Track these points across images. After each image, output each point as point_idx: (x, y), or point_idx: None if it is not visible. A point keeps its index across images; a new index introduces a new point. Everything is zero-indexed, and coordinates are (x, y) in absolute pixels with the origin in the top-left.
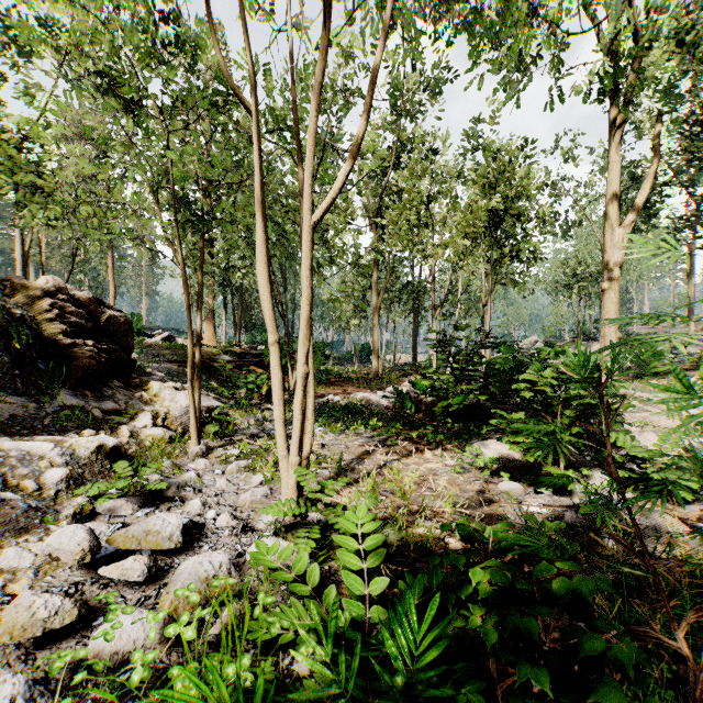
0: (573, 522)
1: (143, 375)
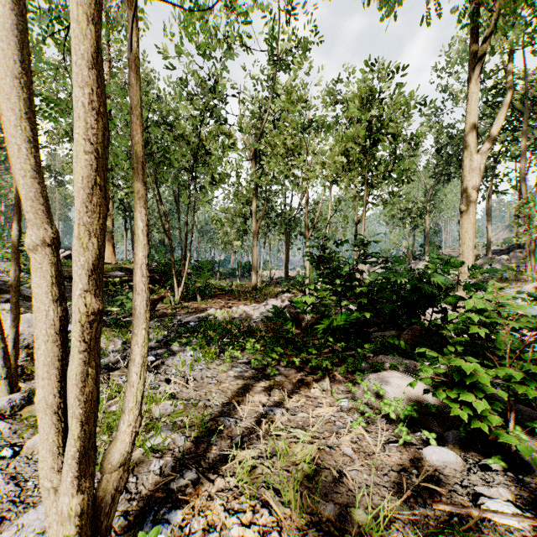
0: None
1: None
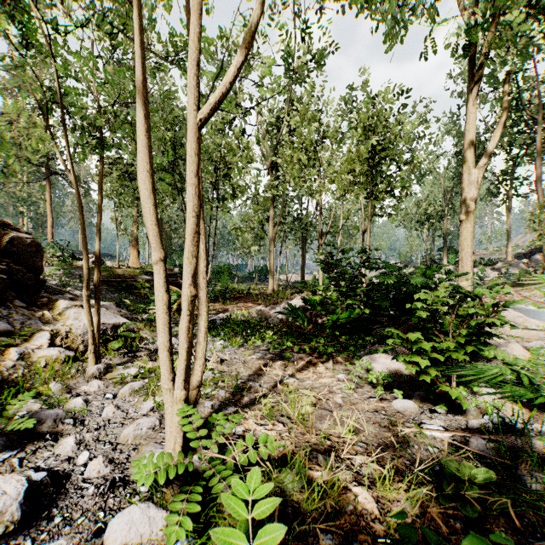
0: (481, 451)
1: (57, 293)
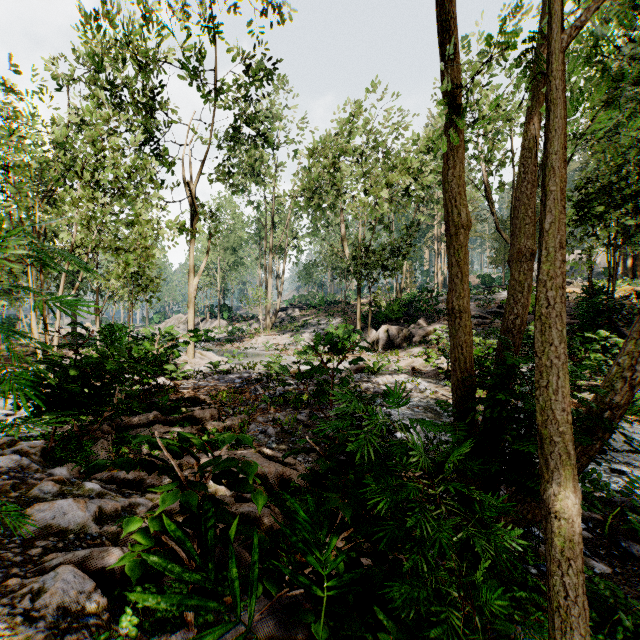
0: (148, 388)
1: None
